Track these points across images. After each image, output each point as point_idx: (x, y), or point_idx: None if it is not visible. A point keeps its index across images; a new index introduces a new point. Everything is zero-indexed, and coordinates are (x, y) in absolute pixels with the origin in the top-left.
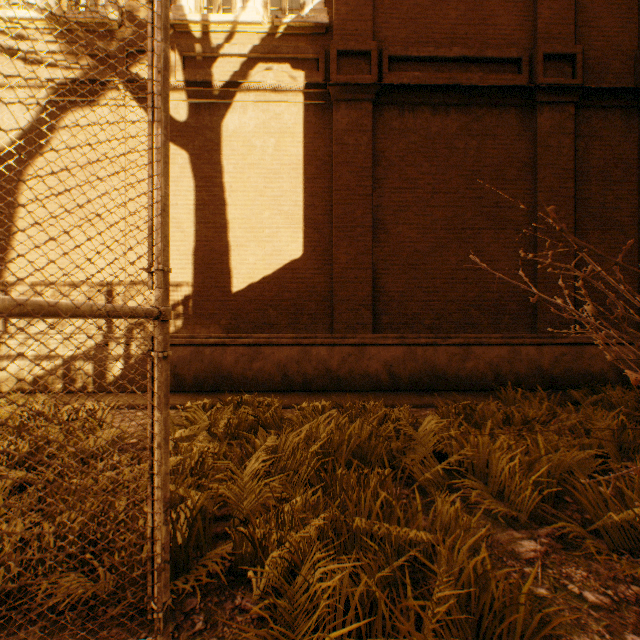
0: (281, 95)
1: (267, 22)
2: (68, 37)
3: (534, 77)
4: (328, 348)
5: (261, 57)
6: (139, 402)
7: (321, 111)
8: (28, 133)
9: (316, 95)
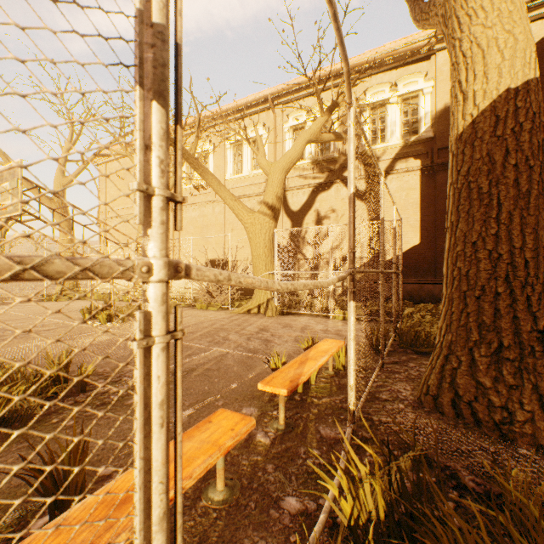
0: (408, 173)
1: (401, 142)
2: (319, 166)
3: None
4: (432, 285)
5: (398, 157)
6: None
7: (429, 176)
8: (305, 204)
9: (426, 170)
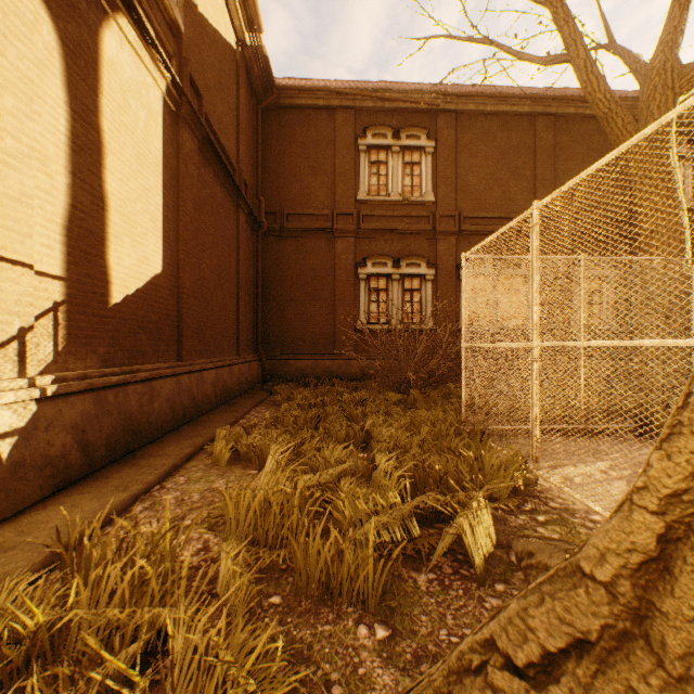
0: (153, 66)
1: None
2: None
3: (241, 188)
4: (189, 376)
5: None
6: (121, 496)
7: (173, 116)
8: None
9: (173, 97)
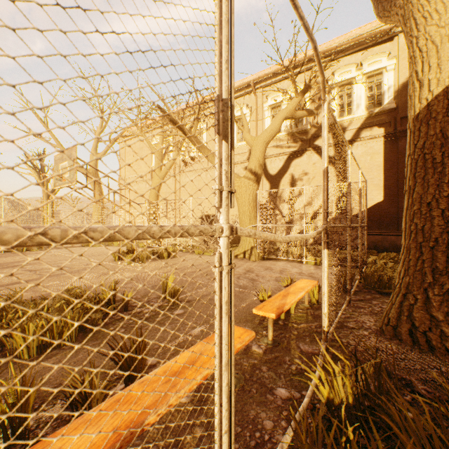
0: (372, 139)
1: (366, 114)
2: (293, 137)
3: None
4: (395, 236)
5: (363, 127)
6: None
7: (392, 142)
8: (281, 169)
9: (389, 136)
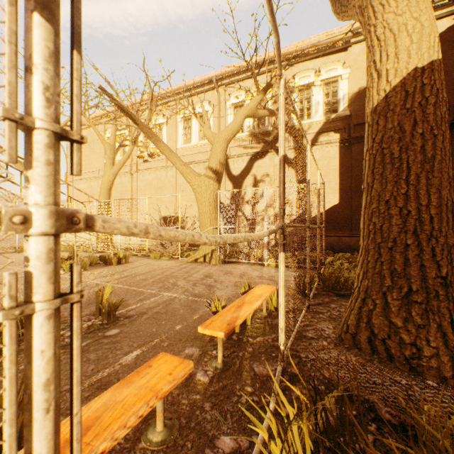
0: (329, 144)
1: (324, 119)
2: (256, 138)
3: None
4: (349, 238)
5: (321, 131)
6: None
7: (346, 147)
8: (244, 169)
9: (344, 142)
